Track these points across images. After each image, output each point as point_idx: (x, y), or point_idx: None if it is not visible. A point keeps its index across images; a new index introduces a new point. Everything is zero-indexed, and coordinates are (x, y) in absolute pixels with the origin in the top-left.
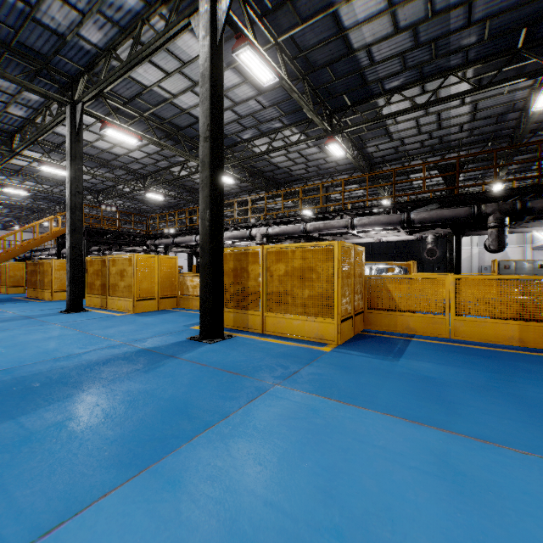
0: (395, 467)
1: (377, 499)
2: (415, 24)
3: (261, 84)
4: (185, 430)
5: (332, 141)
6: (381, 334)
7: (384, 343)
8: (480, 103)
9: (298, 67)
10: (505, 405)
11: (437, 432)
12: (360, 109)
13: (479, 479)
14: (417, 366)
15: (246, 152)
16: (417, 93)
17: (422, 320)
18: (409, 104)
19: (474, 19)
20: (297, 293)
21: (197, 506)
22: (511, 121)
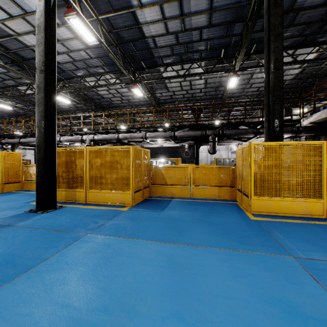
0: (146, 267)
1: (132, 285)
2: (176, 32)
3: (87, 42)
4: (9, 275)
5: (135, 86)
6: (158, 198)
7: (158, 202)
8: (208, 80)
9: (113, 38)
10: (204, 227)
11: (171, 245)
12: (151, 71)
13: (184, 263)
14: (171, 213)
15: (80, 84)
16: (180, 69)
17: (178, 189)
18: (176, 74)
19: (203, 38)
20: (108, 177)
21: (8, 322)
22: (221, 91)
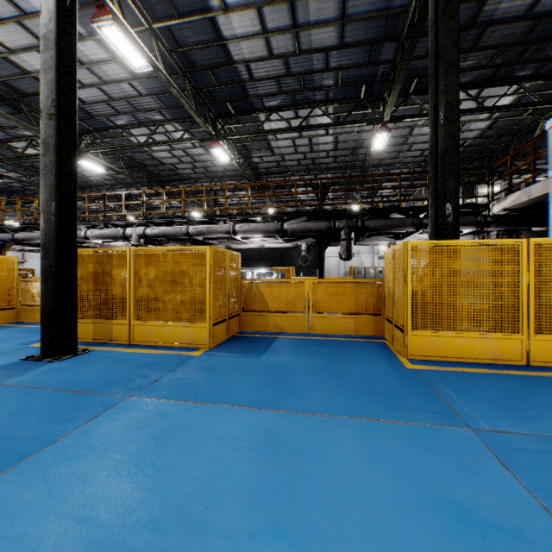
0: (228, 450)
1: (202, 482)
2: (286, 54)
3: (132, 68)
4: None
5: (216, 145)
6: (254, 334)
7: (254, 342)
8: (340, 136)
9: (177, 61)
10: (329, 382)
11: (272, 413)
12: (243, 119)
13: (292, 444)
14: (276, 359)
15: (121, 140)
16: (292, 117)
17: (288, 319)
18: (286, 125)
19: (331, 66)
20: (169, 299)
21: None
22: (361, 155)
